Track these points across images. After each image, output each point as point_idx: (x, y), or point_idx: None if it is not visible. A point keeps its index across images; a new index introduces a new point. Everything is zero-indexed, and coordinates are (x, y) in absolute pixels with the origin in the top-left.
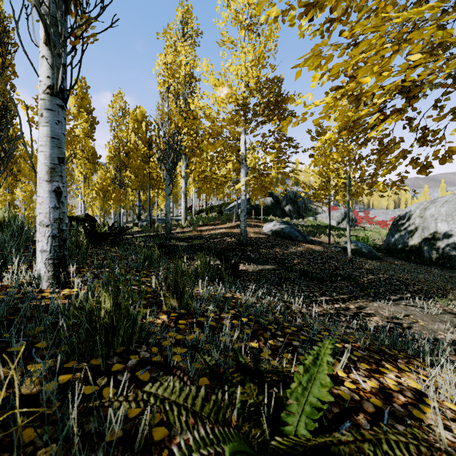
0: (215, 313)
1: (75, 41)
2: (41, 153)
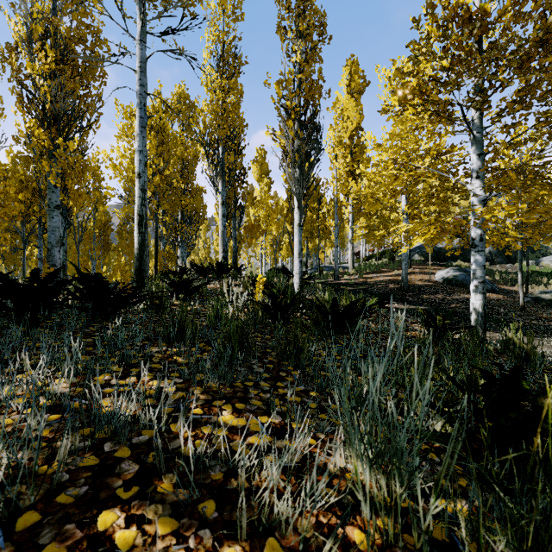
0: None
1: (305, 203)
2: (296, 248)
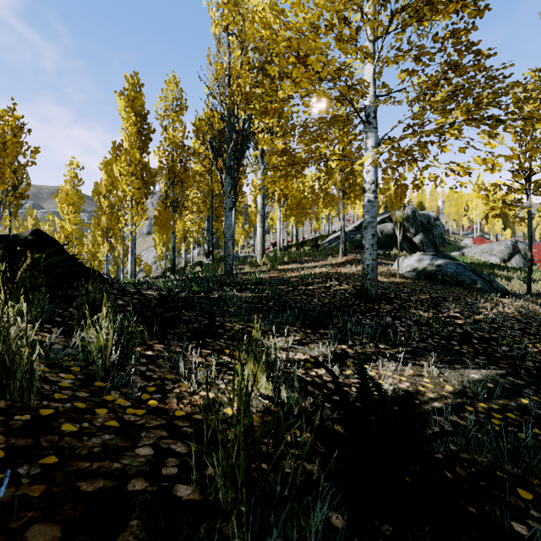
0: None
1: None
2: None
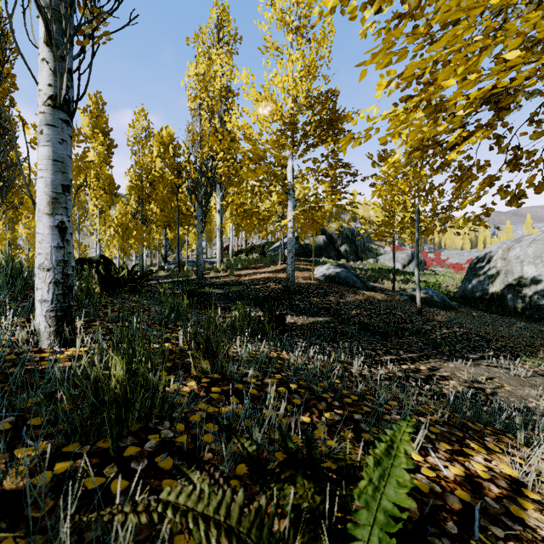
0: (257, 378)
1: (83, 41)
2: (41, 179)
